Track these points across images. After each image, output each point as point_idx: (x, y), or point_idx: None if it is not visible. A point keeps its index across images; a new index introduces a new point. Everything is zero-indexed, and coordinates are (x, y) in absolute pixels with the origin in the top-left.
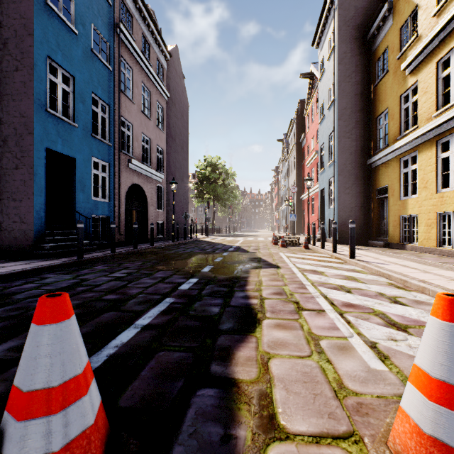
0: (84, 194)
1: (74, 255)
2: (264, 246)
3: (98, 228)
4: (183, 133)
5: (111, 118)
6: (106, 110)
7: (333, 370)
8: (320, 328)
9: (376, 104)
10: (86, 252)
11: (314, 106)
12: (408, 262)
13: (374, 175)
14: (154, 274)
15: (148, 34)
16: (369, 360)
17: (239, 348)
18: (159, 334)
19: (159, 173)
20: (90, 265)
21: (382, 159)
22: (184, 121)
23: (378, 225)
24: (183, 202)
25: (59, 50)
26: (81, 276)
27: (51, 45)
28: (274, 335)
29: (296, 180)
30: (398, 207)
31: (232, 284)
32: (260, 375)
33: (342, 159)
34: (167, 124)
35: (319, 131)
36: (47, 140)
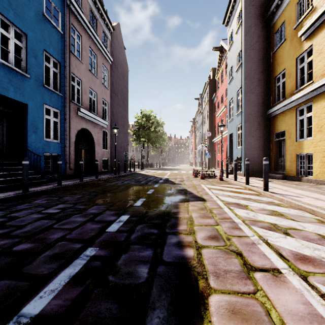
0: (36, 135)
1: None
2: (187, 178)
3: (50, 164)
4: (124, 90)
5: (62, 73)
6: (57, 66)
7: None
8: (297, 320)
9: (274, 67)
10: (37, 185)
11: (223, 72)
12: (316, 194)
13: (273, 122)
14: (88, 209)
15: (95, 10)
16: None
17: None
18: None
19: (105, 120)
20: (32, 199)
21: (280, 109)
22: (125, 82)
23: (276, 161)
24: (124, 144)
25: (11, 8)
26: (13, 213)
27: (2, 3)
28: None
29: (209, 128)
30: (294, 147)
31: (163, 223)
32: None
33: (248, 109)
34: (111, 83)
35: (228, 89)
36: None
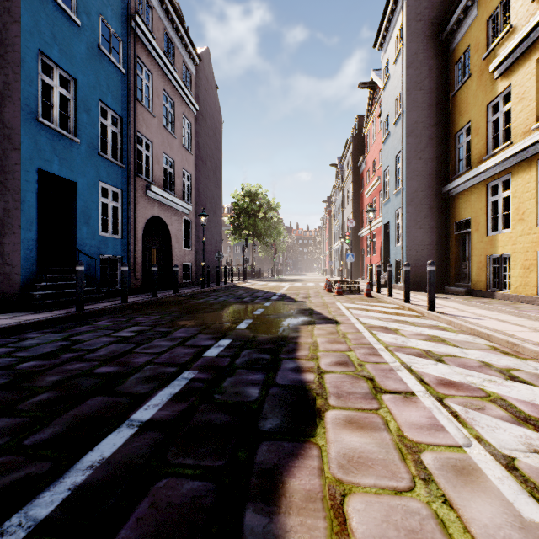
0: (88, 228)
1: (74, 305)
2: (315, 293)
3: (107, 271)
4: (216, 155)
5: (125, 134)
6: (117, 123)
7: (461, 525)
8: (415, 428)
9: (455, 117)
10: (91, 302)
11: (376, 123)
12: (505, 315)
13: (452, 205)
14: (174, 332)
15: (172, 31)
16: (516, 498)
17: (292, 471)
18: (164, 440)
19: (186, 203)
20: (91, 320)
21: (463, 185)
22: (217, 141)
23: (457, 267)
24: (216, 239)
25: (55, 43)
26: (74, 336)
27: (44, 36)
28: (345, 441)
29: (353, 213)
30: (484, 245)
31: (277, 349)
32: (333, 538)
33: (413, 185)
34: (196, 144)
35: (383, 152)
36: (38, 159)
